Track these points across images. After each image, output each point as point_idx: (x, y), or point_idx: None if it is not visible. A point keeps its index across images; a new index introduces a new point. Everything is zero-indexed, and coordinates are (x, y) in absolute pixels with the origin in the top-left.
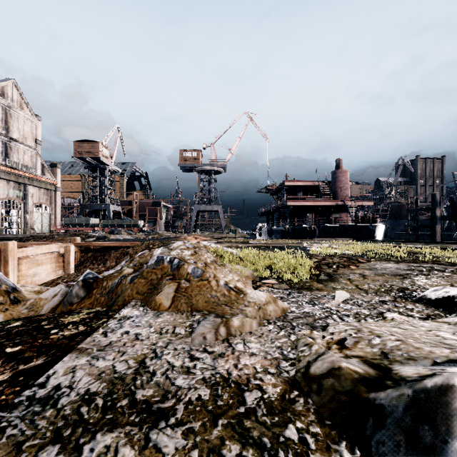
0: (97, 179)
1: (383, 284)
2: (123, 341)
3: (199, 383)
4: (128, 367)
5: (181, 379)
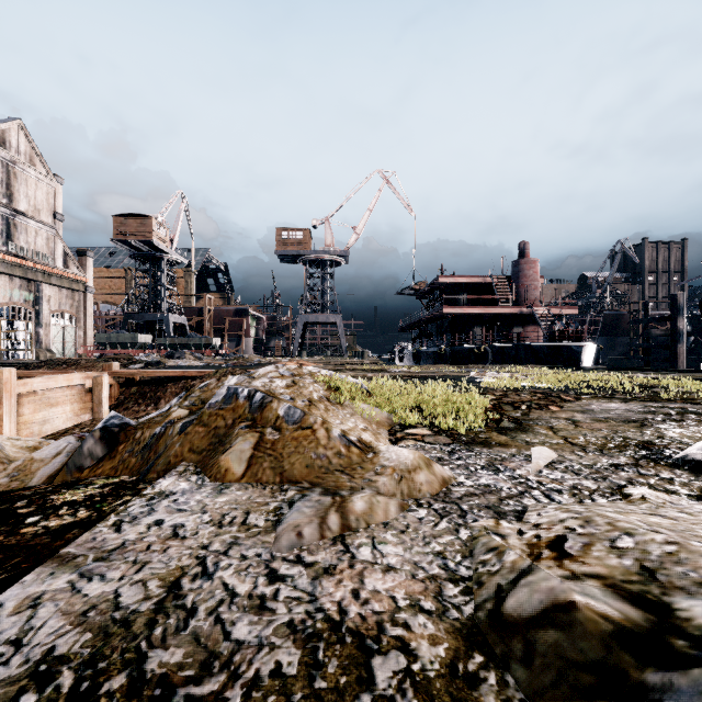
0: (149, 274)
1: (609, 436)
2: (148, 541)
3: (280, 635)
4: (146, 596)
5: (244, 624)
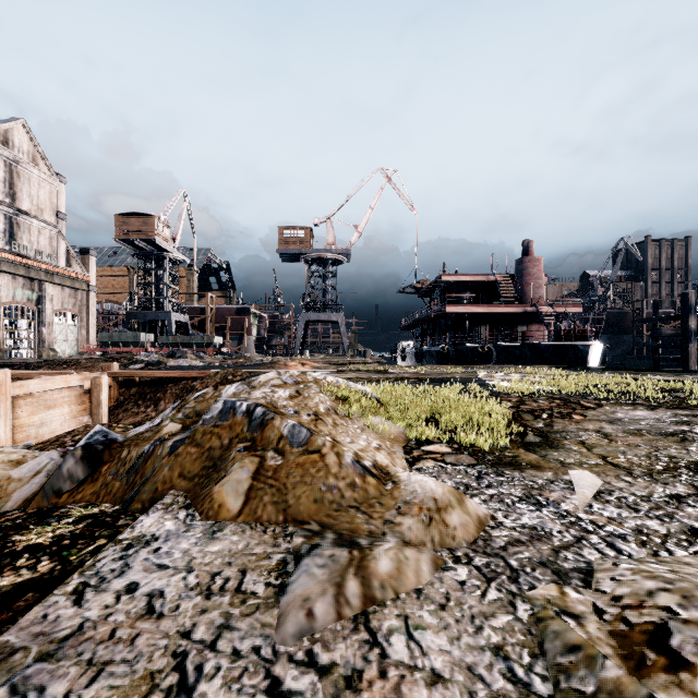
0: (152, 273)
1: (652, 454)
2: (114, 622)
3: None
4: None
5: None
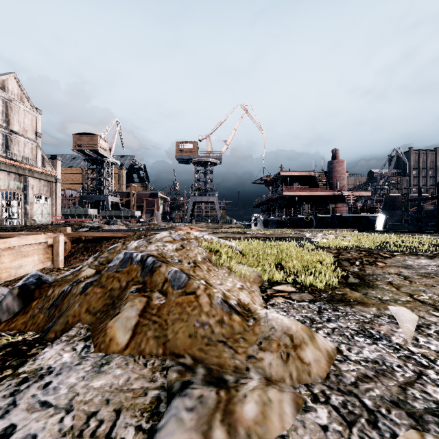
0: (96, 171)
1: None
2: None
3: None
4: None
5: None
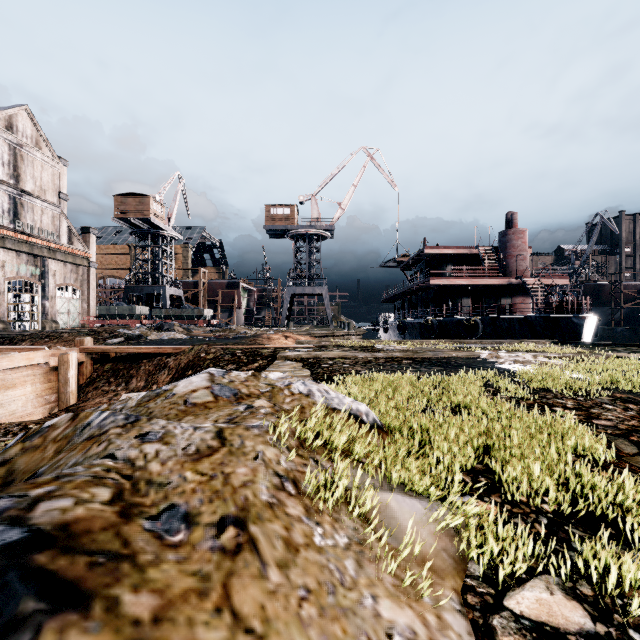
0: (148, 250)
1: None
2: None
3: None
4: None
5: None
